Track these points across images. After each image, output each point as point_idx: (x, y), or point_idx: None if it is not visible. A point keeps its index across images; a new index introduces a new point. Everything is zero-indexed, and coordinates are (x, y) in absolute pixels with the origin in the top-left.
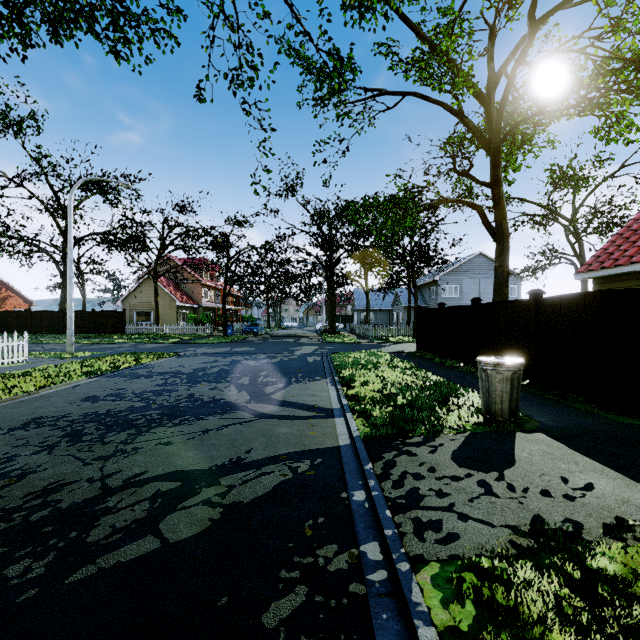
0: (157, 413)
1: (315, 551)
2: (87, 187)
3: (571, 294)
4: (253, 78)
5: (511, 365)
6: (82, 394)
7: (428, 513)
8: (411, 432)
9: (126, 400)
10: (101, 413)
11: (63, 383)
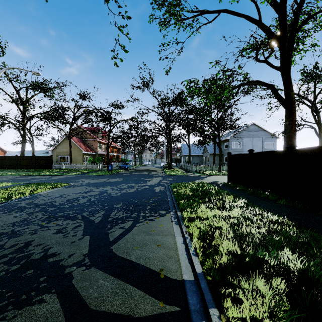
0: None
1: None
2: (34, 88)
3: None
4: None
5: None
6: None
7: None
8: None
9: None
10: None
11: None
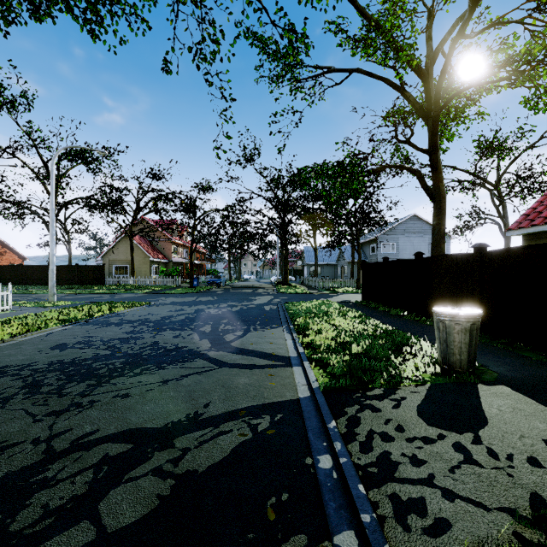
0: (120, 362)
1: (280, 546)
2: (72, 158)
3: (518, 247)
4: (215, 51)
5: (470, 316)
6: (53, 342)
7: (406, 488)
8: (370, 383)
9: (93, 348)
10: (66, 362)
11: (38, 331)
